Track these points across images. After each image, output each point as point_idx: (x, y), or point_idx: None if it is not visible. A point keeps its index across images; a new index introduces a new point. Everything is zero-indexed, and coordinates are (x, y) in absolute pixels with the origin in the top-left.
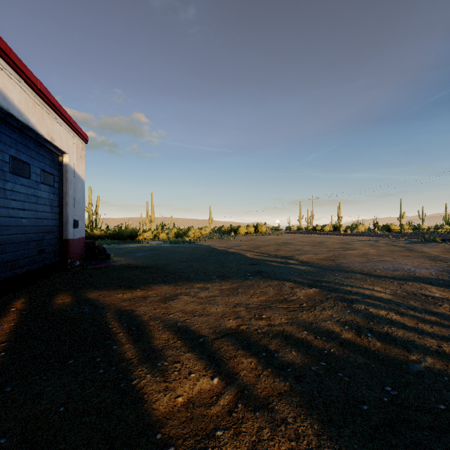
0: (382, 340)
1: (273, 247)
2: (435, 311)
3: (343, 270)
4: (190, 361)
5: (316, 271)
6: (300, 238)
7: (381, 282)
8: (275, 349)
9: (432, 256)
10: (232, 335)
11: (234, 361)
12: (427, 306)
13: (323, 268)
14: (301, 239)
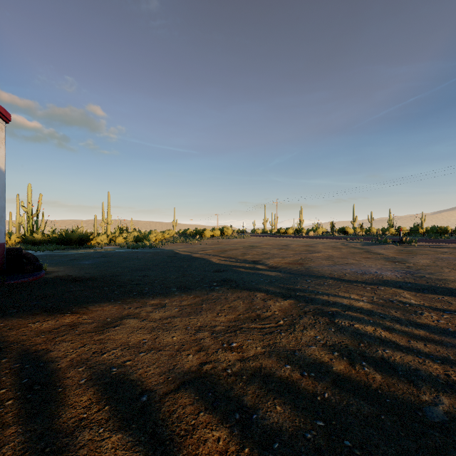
0: (380, 371)
1: (239, 250)
2: (420, 322)
3: (314, 275)
4: (117, 454)
5: (287, 277)
6: (266, 240)
7: (354, 288)
8: (252, 403)
9: (389, 258)
10: (191, 384)
11: (192, 438)
12: (409, 317)
13: (293, 273)
14: (267, 242)
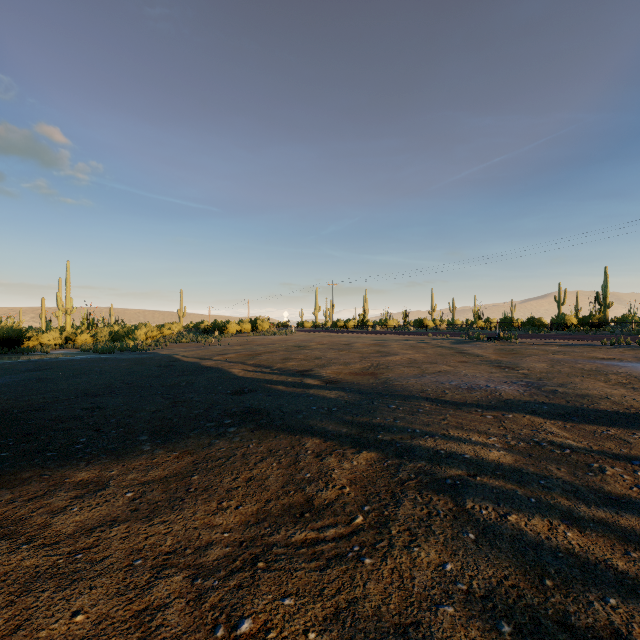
0: None
1: (279, 354)
2: (612, 493)
3: (398, 394)
4: None
5: (357, 400)
6: (318, 338)
7: (469, 417)
8: None
9: (493, 362)
10: None
11: None
12: (587, 479)
13: (364, 392)
14: (320, 340)
